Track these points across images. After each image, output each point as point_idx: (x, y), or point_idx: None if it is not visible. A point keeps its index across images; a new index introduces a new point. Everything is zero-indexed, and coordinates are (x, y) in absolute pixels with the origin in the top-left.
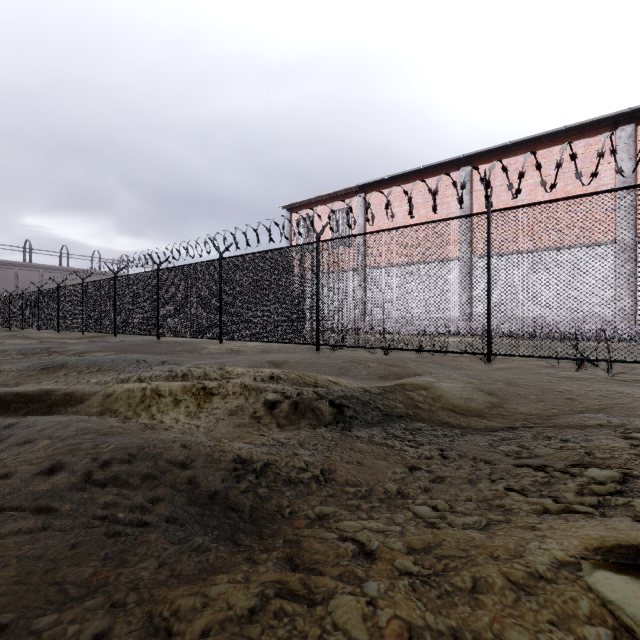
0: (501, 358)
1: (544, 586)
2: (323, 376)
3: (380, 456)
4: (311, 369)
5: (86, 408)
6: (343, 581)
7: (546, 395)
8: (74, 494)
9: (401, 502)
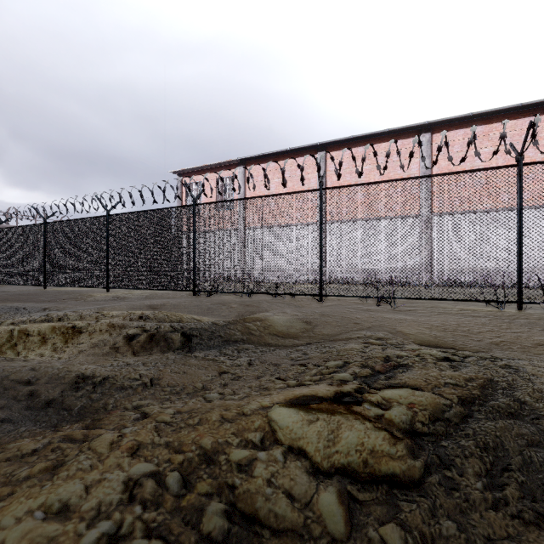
0: (333, 298)
1: (242, 418)
2: (189, 315)
3: (203, 367)
4: (184, 310)
5: None
6: (114, 430)
7: (343, 321)
8: None
9: (201, 393)
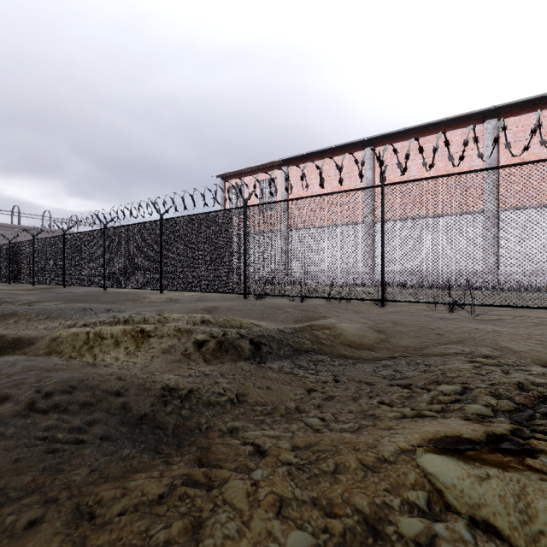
0: (393, 304)
1: (386, 466)
2: (247, 320)
3: (286, 382)
4: (238, 314)
5: (33, 350)
6: (237, 472)
7: (422, 332)
8: (18, 420)
9: (297, 416)
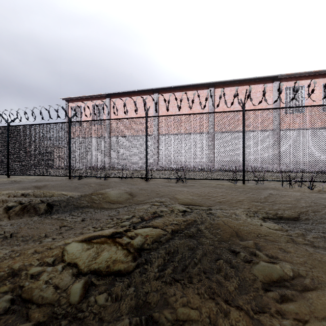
0: (155, 179)
1: (48, 250)
2: (59, 192)
3: (51, 223)
4: (59, 189)
5: None
6: None
7: (151, 193)
8: None
9: (42, 239)
